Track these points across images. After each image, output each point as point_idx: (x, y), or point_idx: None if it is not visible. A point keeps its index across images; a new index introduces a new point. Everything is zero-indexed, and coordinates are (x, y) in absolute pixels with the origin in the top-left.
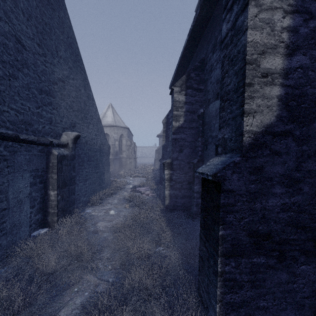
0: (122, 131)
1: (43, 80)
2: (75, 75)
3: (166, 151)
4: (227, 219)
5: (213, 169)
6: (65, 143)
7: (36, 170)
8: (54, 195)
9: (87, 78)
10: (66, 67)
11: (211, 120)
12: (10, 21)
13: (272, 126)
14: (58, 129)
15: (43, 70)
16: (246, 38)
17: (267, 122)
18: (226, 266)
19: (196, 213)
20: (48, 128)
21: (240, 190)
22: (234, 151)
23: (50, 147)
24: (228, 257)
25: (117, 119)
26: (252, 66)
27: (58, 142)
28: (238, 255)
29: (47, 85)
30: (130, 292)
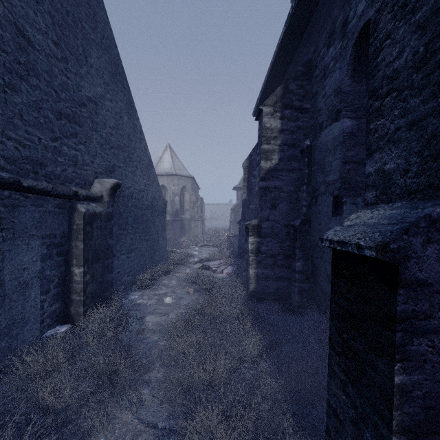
0: (185, 182)
1: (63, 98)
2: (114, 95)
3: (248, 208)
4: (413, 349)
5: (372, 234)
6: (98, 196)
7: (52, 235)
8: (79, 274)
9: (132, 100)
10: (100, 82)
11: (325, 156)
12: (5, 0)
13: None
14: (87, 173)
15: (63, 83)
16: None
17: None
18: None
19: (298, 304)
20: (71, 172)
21: None
22: (417, 195)
23: (74, 201)
24: (415, 437)
25: (178, 165)
26: None
27: (87, 194)
28: (439, 432)
29: (70, 106)
30: None
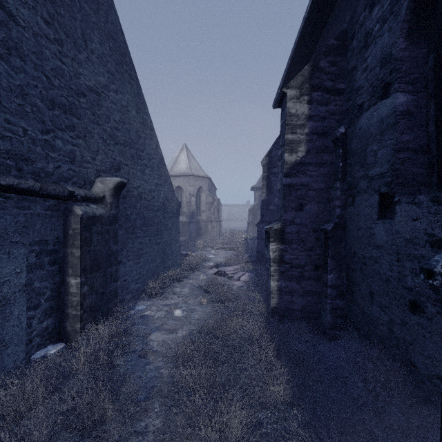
0: (201, 182)
1: (56, 85)
2: (119, 86)
3: (268, 209)
4: None
5: None
6: (99, 196)
7: (42, 241)
8: (75, 285)
9: (141, 93)
10: (103, 70)
11: (366, 144)
12: None
13: None
14: (87, 171)
15: (57, 69)
16: None
17: None
18: None
19: (330, 325)
20: (67, 169)
21: None
22: None
23: (70, 203)
24: None
25: (194, 166)
26: None
27: (86, 194)
28: None
29: (66, 95)
30: None
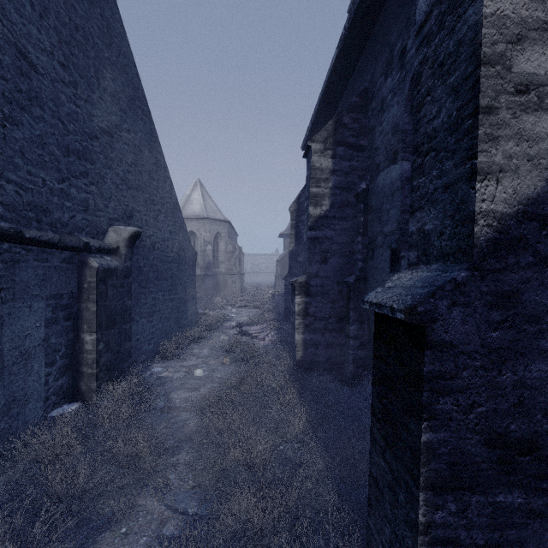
0: (219, 227)
1: (71, 130)
2: (132, 125)
3: (296, 261)
4: (439, 408)
5: (405, 297)
6: (113, 247)
7: (58, 295)
8: (91, 342)
9: (154, 130)
10: (115, 109)
11: (382, 202)
12: (5, 17)
13: (540, 202)
14: (100, 220)
15: (72, 113)
16: (479, 8)
17: (528, 192)
18: (436, 512)
19: (353, 375)
20: (80, 219)
21: (467, 344)
22: (450, 258)
23: (85, 254)
24: (441, 492)
25: (210, 207)
26: (494, 70)
27: (100, 245)
28: (464, 487)
29: (79, 139)
30: (228, 544)
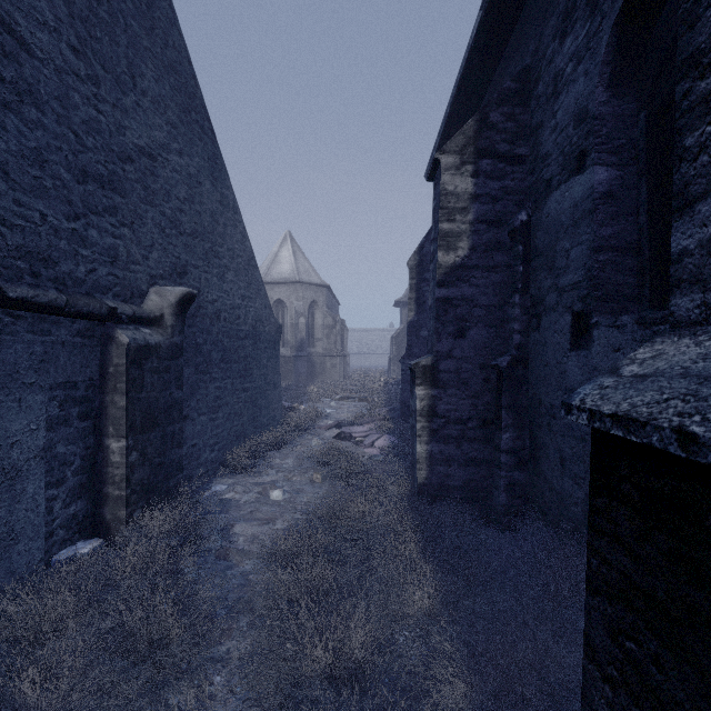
0: (315, 294)
1: (89, 146)
2: (186, 145)
3: (418, 337)
4: None
5: None
6: (155, 316)
7: (69, 383)
8: (119, 451)
9: (219, 155)
10: (160, 121)
11: (556, 239)
12: None
13: None
14: (137, 277)
15: (91, 121)
16: None
17: None
18: None
19: (506, 509)
20: (105, 274)
21: None
22: None
23: (111, 325)
24: None
25: (304, 267)
26: None
27: (134, 313)
28: None
29: (103, 160)
30: None
